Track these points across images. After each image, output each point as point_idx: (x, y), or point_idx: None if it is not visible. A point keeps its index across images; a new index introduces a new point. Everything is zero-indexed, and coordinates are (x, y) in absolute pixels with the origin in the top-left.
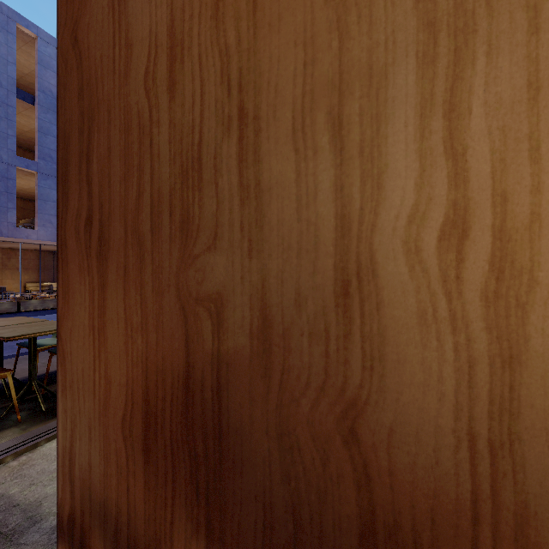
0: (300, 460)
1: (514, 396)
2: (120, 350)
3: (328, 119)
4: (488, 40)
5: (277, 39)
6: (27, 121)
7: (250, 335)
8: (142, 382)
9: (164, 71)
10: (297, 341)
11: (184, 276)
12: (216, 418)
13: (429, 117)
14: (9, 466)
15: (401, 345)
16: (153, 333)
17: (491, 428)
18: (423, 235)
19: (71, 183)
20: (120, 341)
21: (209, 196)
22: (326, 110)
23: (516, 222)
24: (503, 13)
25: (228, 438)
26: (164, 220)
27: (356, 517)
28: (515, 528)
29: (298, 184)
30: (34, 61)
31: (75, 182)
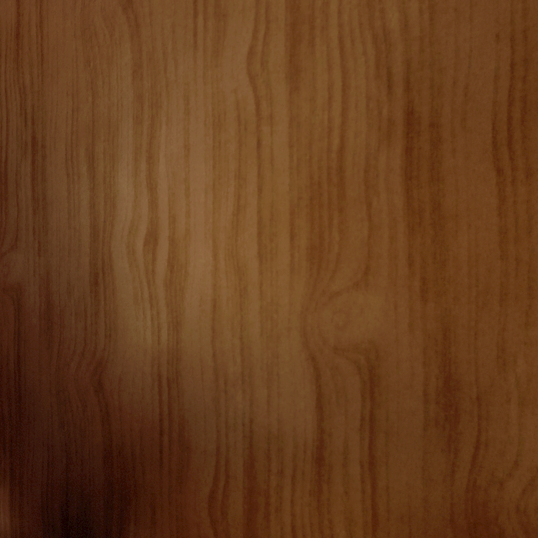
0: (70, 409)
1: (178, 348)
2: None
3: (86, 154)
4: (167, 114)
5: (56, 87)
6: None
7: (39, 317)
8: None
9: None
10: (68, 319)
11: None
12: (17, 384)
13: (139, 161)
14: None
15: (126, 318)
16: None
17: (168, 370)
18: (136, 242)
19: None
20: None
21: (13, 205)
22: (85, 147)
23: (180, 235)
24: (174, 98)
25: (25, 400)
26: None
27: (102, 445)
28: (179, 433)
29: (69, 201)
30: None
31: None
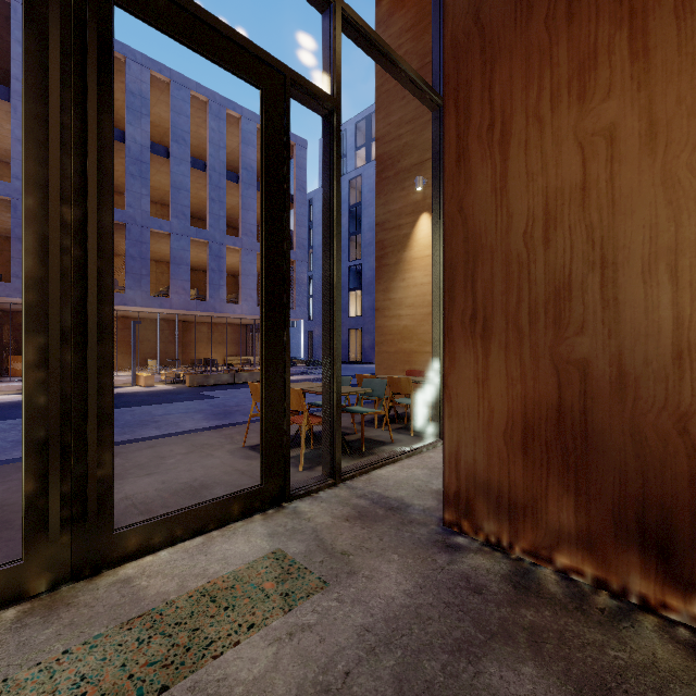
0: (647, 446)
1: None
2: (502, 392)
3: (667, 267)
4: None
5: (630, 222)
6: (231, 199)
7: (609, 381)
8: (521, 409)
9: (540, 233)
10: (644, 383)
11: (557, 349)
12: (583, 427)
13: None
14: (361, 479)
15: None
16: (530, 381)
17: None
18: None
19: (457, 293)
20: (502, 387)
21: (577, 305)
22: (666, 262)
23: None
24: None
25: (592, 438)
26: (540, 317)
27: (687, 472)
28: None
29: (645, 300)
30: (236, 139)
31: (460, 293)
